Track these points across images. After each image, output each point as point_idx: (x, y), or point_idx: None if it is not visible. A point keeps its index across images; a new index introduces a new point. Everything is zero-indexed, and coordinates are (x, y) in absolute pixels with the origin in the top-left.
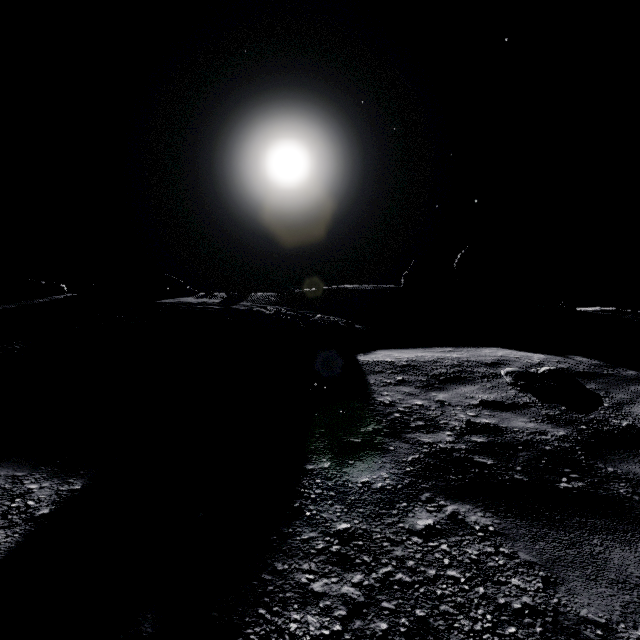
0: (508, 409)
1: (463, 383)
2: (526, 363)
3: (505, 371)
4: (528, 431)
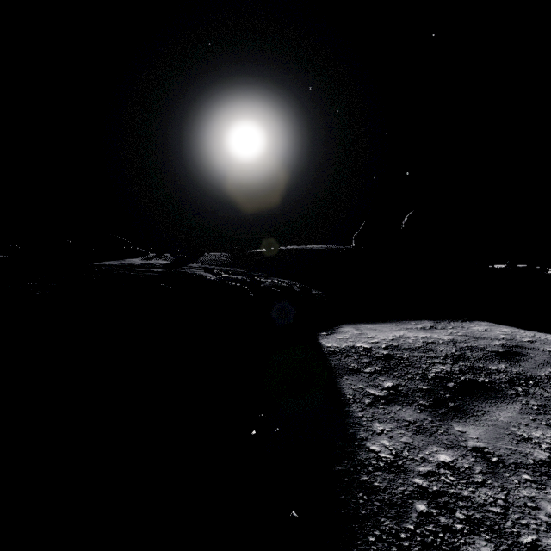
0: None
1: (490, 398)
2: None
3: None
4: None
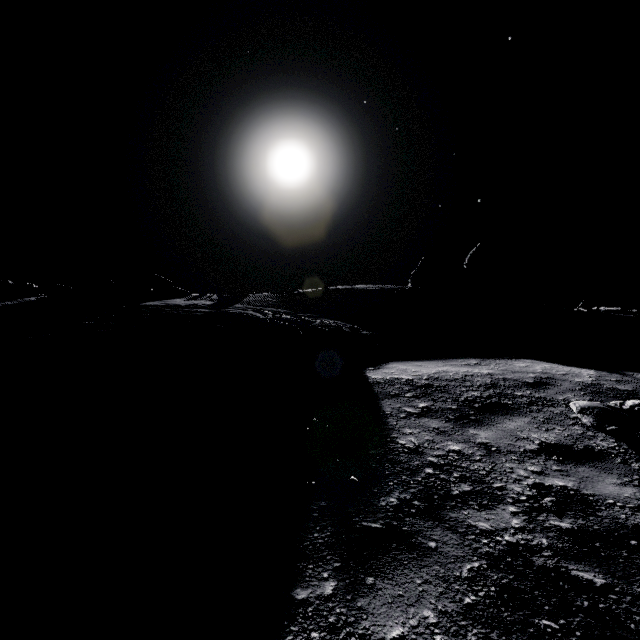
0: (583, 459)
1: (507, 413)
2: (577, 383)
3: (578, 406)
4: (630, 505)
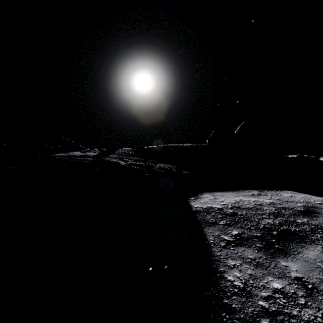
0: None
1: (301, 242)
2: None
3: None
4: None
